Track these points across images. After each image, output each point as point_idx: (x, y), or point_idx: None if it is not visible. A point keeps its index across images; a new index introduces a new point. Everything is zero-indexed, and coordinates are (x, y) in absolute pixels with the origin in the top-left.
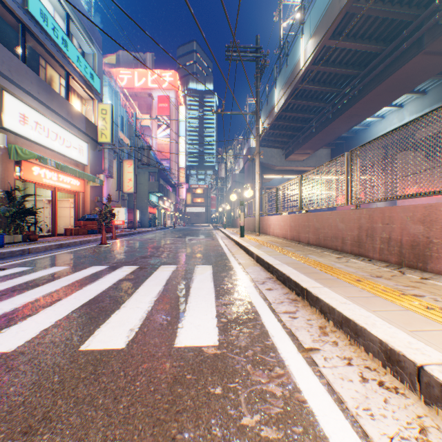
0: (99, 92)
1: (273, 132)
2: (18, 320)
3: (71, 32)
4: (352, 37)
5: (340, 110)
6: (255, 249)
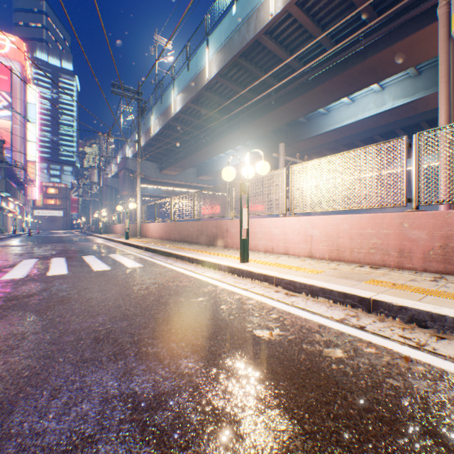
0: None
1: (149, 148)
2: (47, 271)
3: None
4: (205, 106)
5: (200, 146)
6: (143, 245)
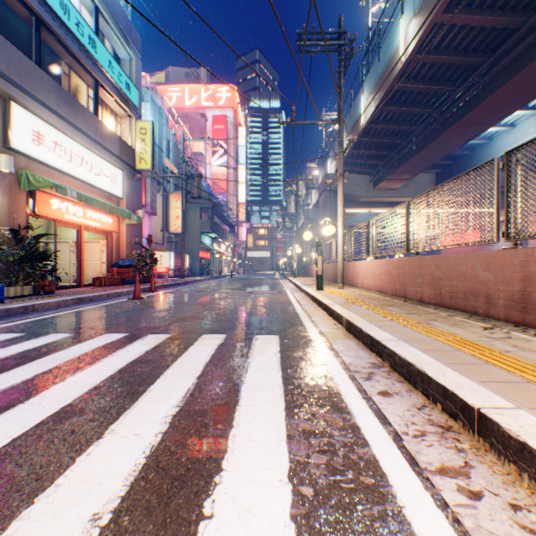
0: (137, 107)
1: (357, 152)
2: None
3: (102, 31)
4: (477, 8)
5: (453, 116)
6: (342, 310)
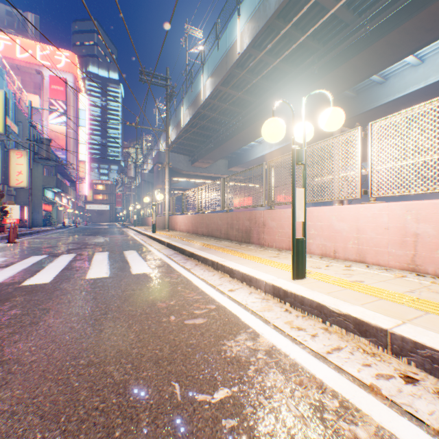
0: None
1: (181, 141)
2: (30, 277)
3: None
4: (236, 88)
5: (231, 134)
6: (166, 239)
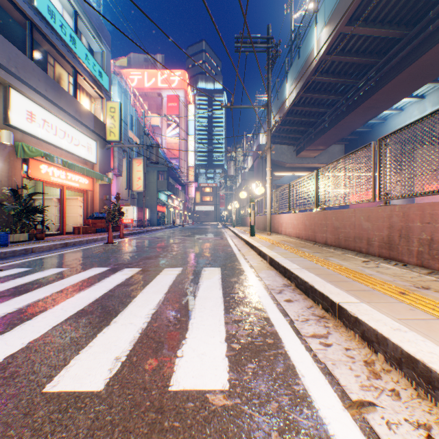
0: (107, 91)
1: (283, 128)
2: None
3: (80, 30)
4: (371, 22)
5: (355, 102)
6: (267, 250)
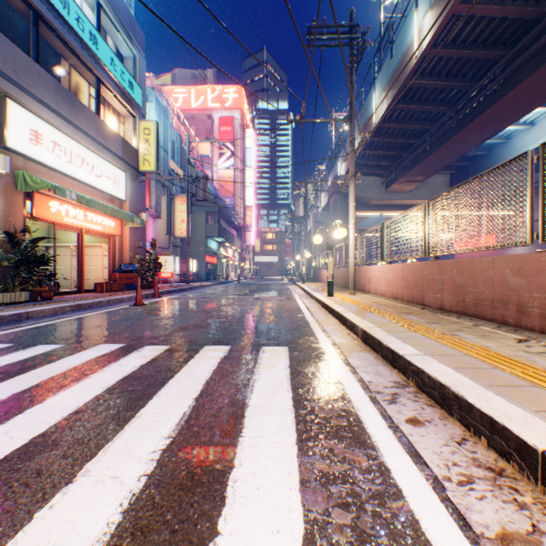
0: (140, 107)
1: (369, 153)
2: None
3: (104, 28)
4: None
5: (470, 114)
6: (357, 319)
